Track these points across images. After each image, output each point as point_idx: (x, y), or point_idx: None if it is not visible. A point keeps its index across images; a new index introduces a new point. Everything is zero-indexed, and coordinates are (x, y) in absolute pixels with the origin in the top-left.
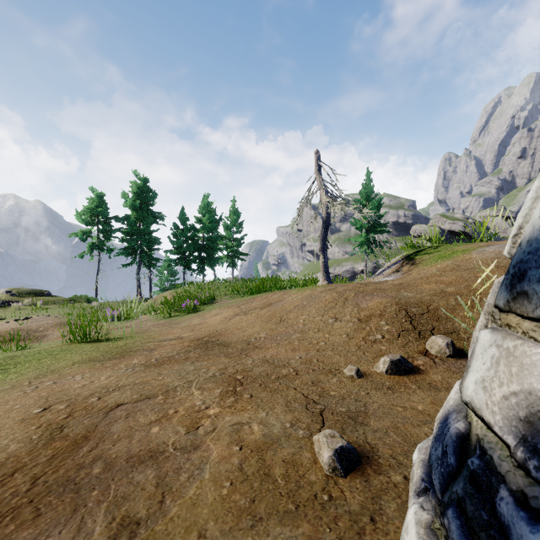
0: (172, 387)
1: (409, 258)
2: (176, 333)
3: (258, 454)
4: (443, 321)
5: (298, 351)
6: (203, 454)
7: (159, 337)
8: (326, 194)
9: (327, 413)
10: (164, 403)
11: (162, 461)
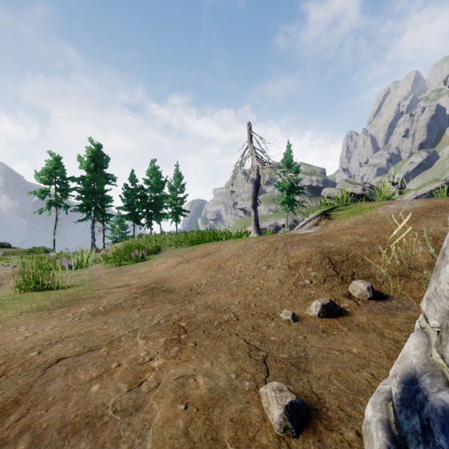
0: (117, 337)
1: (325, 214)
2: (125, 280)
3: (204, 413)
4: (361, 267)
5: (236, 296)
6: (146, 416)
7: (109, 284)
8: (257, 159)
9: (270, 361)
10: (107, 356)
11: (99, 428)
